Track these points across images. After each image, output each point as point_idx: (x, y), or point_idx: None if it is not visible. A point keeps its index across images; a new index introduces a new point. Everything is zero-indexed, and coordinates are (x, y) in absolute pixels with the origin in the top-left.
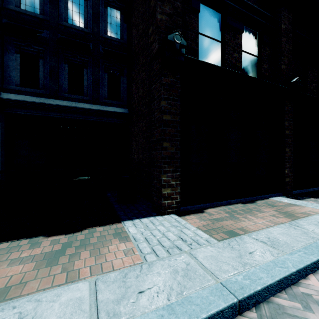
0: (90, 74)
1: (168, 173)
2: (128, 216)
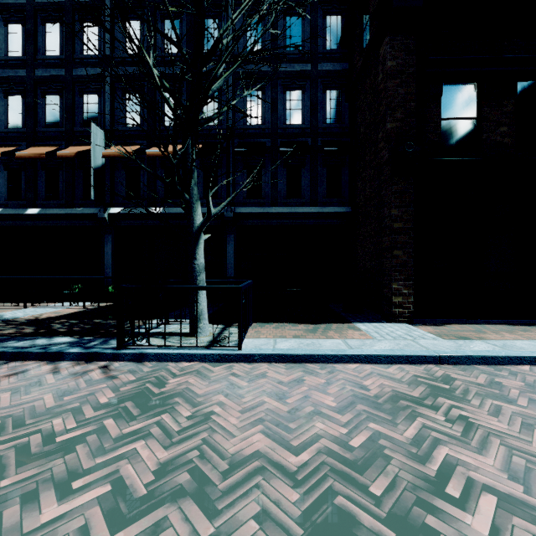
0: (308, 172)
1: (399, 281)
2: (357, 320)
